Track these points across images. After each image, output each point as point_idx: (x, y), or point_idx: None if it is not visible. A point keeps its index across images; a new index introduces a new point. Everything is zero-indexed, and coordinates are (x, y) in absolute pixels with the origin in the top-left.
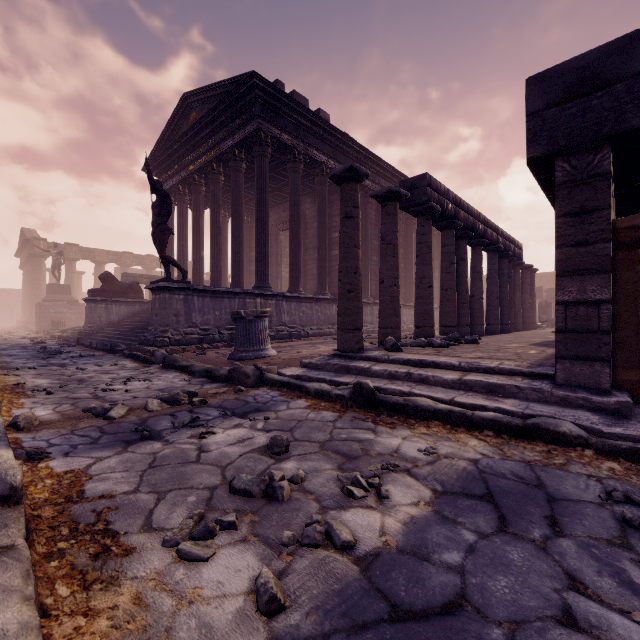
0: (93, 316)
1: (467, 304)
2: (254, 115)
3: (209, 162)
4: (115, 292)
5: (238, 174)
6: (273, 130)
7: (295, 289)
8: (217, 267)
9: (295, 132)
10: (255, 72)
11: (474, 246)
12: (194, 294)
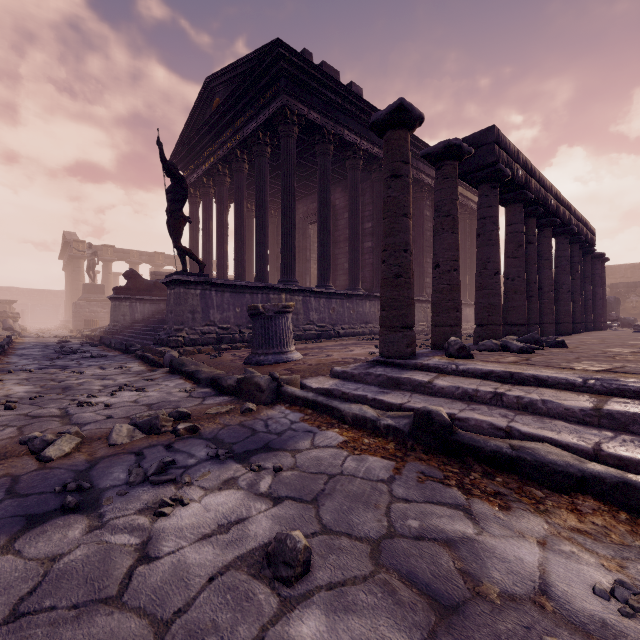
0: (117, 314)
1: (536, 297)
2: (279, 90)
3: (232, 149)
4: (139, 290)
5: (262, 159)
6: (300, 107)
7: (324, 284)
8: (241, 262)
9: (324, 110)
10: (279, 40)
11: (541, 227)
12: (212, 289)
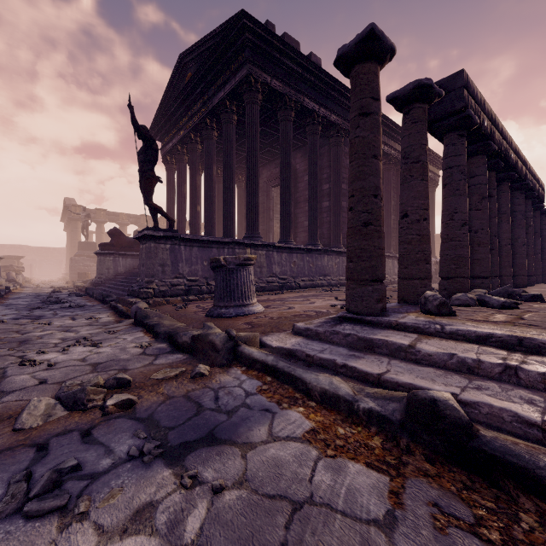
0: (102, 268)
1: (496, 250)
2: (244, 60)
3: (203, 118)
4: (122, 246)
5: (229, 126)
6: (263, 76)
7: (286, 239)
8: (210, 220)
9: (286, 79)
10: (244, 11)
11: (499, 182)
12: (181, 243)
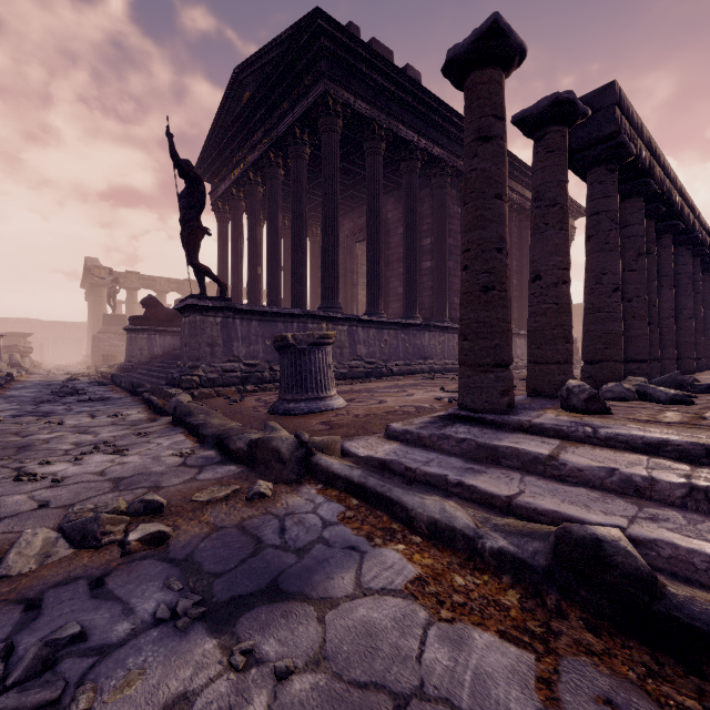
0: (133, 348)
1: (655, 325)
2: (319, 74)
3: (265, 152)
4: (159, 320)
5: (300, 162)
6: (345, 95)
7: (374, 311)
8: (275, 285)
9: (374, 99)
10: (319, 9)
11: (658, 234)
12: (236, 316)
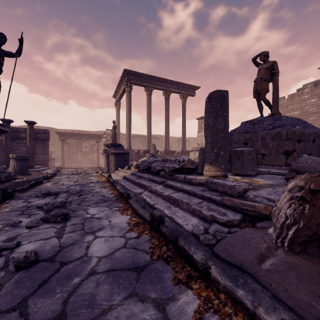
0: None
1: None
2: None
3: None
4: None
5: None
6: None
7: None
8: None
9: None
10: None
11: None
12: None
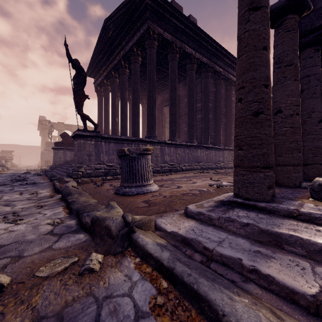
0: (56, 157)
1: None
2: (145, 18)
3: (119, 61)
4: (69, 144)
5: (136, 64)
6: (158, 29)
7: (173, 138)
8: (124, 126)
9: (173, 32)
10: None
11: None
12: (102, 140)
